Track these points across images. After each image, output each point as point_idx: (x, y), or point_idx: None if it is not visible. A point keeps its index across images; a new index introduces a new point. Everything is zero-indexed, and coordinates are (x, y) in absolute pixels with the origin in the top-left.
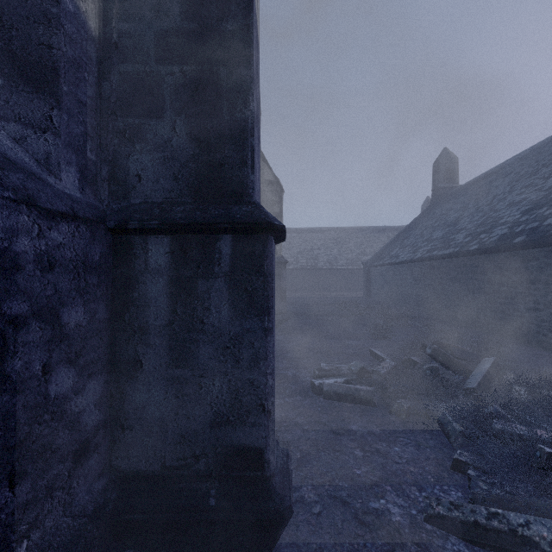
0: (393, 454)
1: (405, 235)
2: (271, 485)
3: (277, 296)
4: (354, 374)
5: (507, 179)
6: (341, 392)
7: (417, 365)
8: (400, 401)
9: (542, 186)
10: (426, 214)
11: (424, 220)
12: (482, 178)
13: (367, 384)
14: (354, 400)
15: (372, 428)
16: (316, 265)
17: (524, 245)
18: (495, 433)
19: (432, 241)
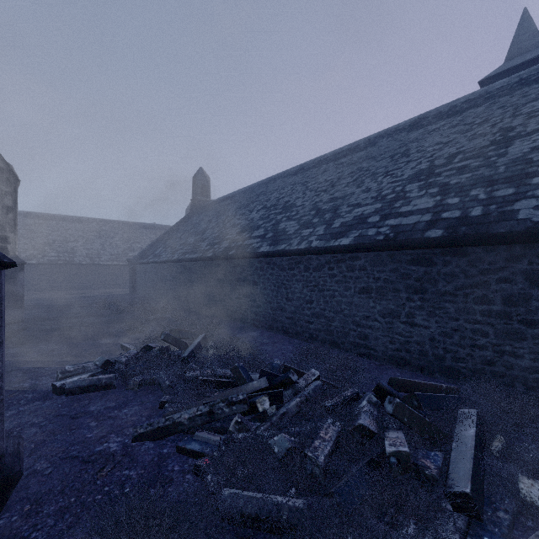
0: (122, 415)
1: (169, 236)
2: (0, 463)
3: (9, 303)
4: (100, 368)
5: (235, 206)
6: (84, 386)
7: (152, 349)
8: (135, 378)
9: (248, 217)
10: (186, 220)
11: (184, 225)
12: (224, 200)
13: (111, 373)
14: (96, 389)
15: (109, 404)
16: (71, 259)
17: (234, 256)
18: (187, 379)
19: (187, 246)
